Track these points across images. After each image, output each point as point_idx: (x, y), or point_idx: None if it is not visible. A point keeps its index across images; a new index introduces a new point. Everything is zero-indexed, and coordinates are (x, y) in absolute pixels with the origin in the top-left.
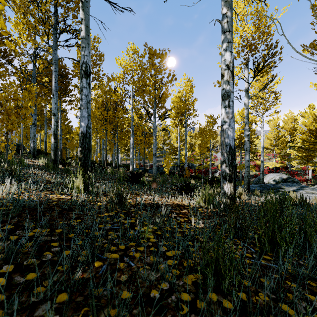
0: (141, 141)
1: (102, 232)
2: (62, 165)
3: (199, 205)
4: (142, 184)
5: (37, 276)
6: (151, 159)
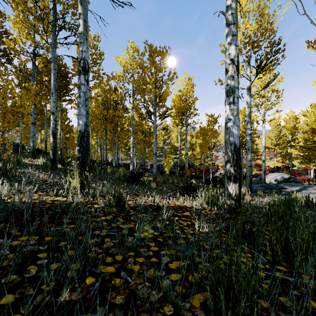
0: (142, 140)
1: (97, 239)
2: (61, 164)
3: (202, 207)
4: (143, 184)
5: (15, 299)
6: (152, 159)
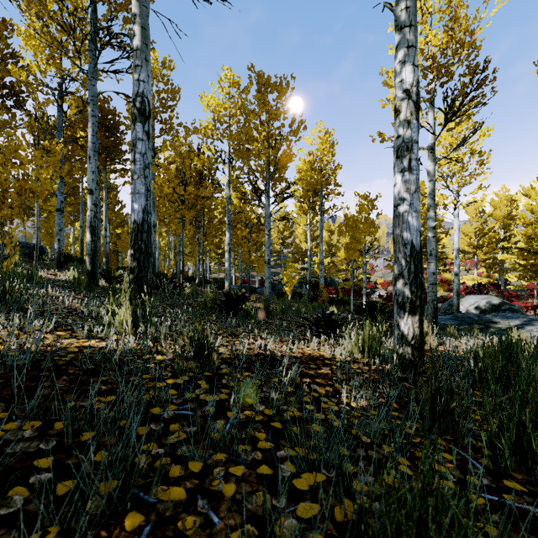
0: (245, 239)
1: (155, 426)
2: (106, 280)
3: (352, 357)
4: (246, 315)
5: None
6: (262, 271)
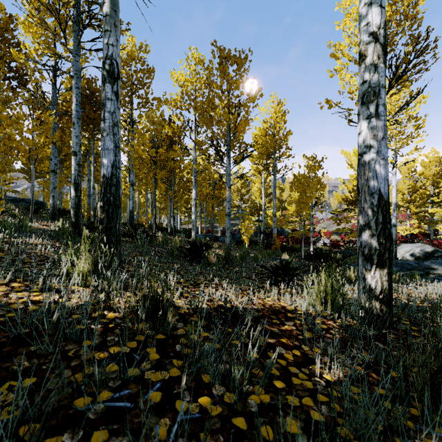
0: (209, 195)
1: (71, 437)
2: (90, 230)
3: (314, 310)
4: (208, 262)
5: None
6: (223, 222)
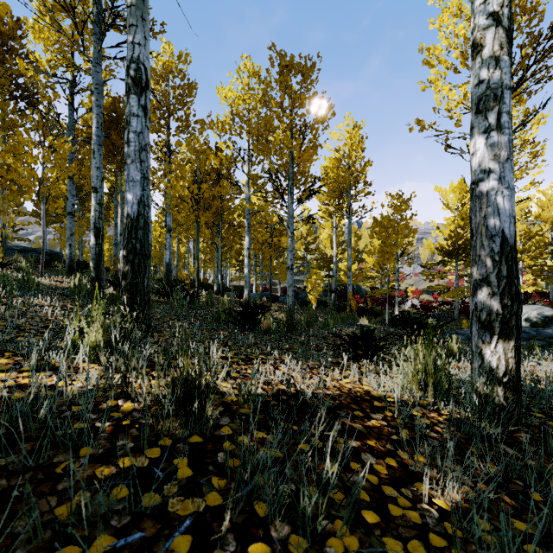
0: (266, 243)
1: None
2: (115, 288)
3: (411, 397)
4: (265, 329)
5: None
6: (284, 278)
